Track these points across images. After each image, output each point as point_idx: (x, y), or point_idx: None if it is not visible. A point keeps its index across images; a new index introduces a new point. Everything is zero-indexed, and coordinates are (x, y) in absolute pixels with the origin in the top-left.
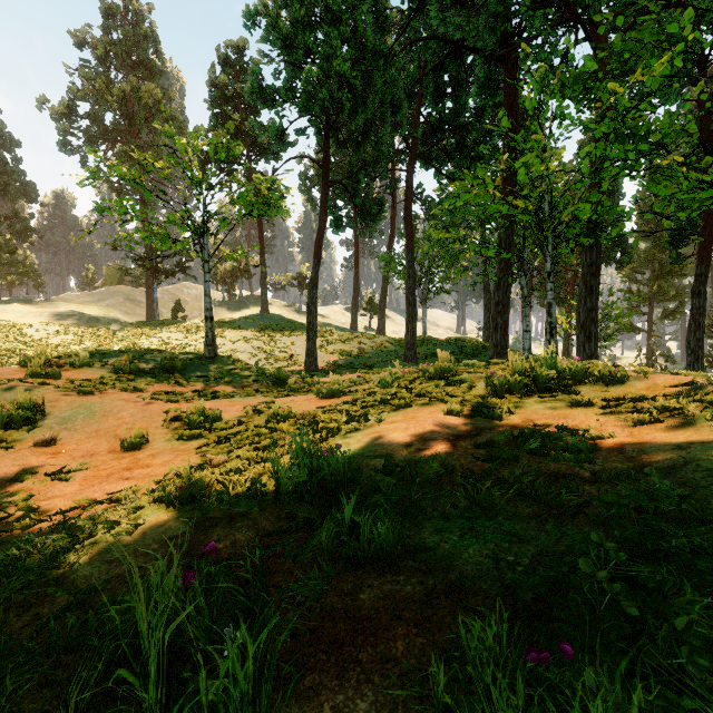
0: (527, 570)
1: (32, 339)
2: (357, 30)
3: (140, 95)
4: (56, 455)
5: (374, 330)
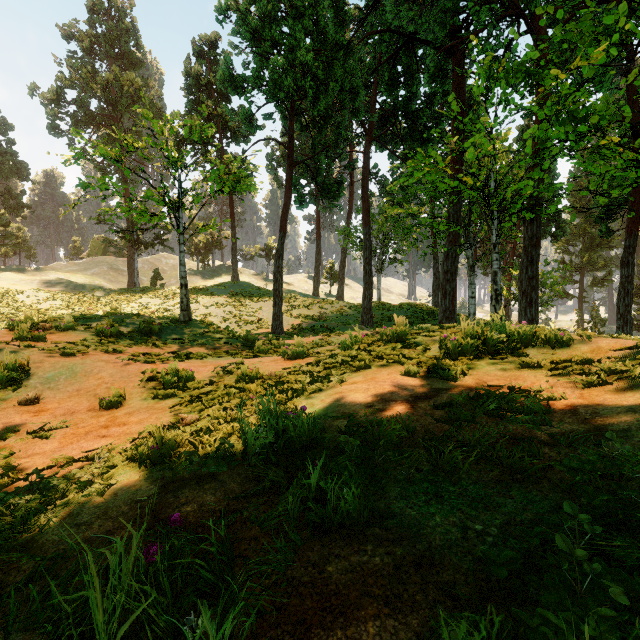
0: (497, 541)
1: (24, 304)
2: (318, 24)
3: (122, 83)
4: (38, 413)
5: (334, 296)
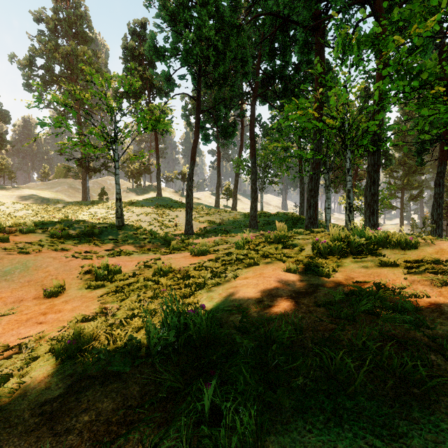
0: None
1: (4, 213)
2: (219, 10)
3: (78, 54)
4: None
5: (230, 207)
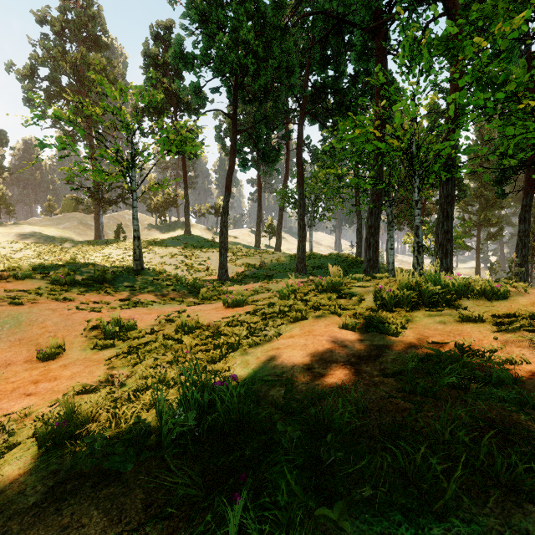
0: None
1: None
2: (259, 9)
3: (89, 62)
4: None
5: (273, 247)
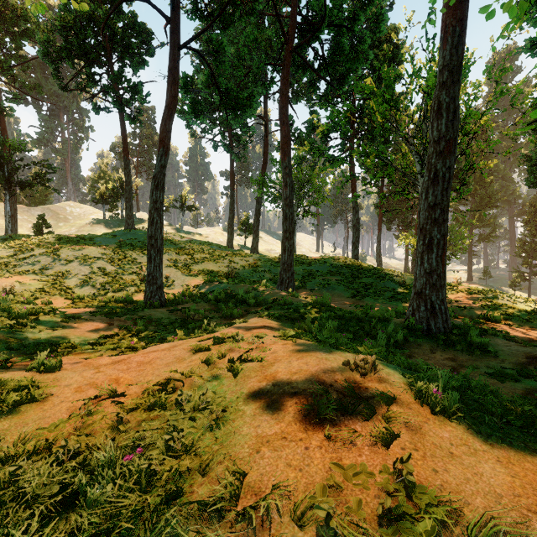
0: None
1: None
2: None
3: None
4: None
5: (249, 248)
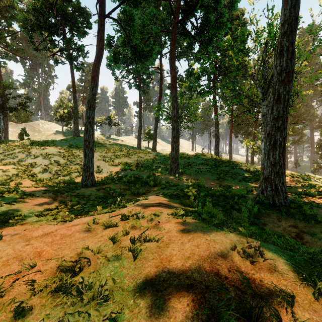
0: None
1: None
2: None
3: None
4: None
5: (151, 148)
